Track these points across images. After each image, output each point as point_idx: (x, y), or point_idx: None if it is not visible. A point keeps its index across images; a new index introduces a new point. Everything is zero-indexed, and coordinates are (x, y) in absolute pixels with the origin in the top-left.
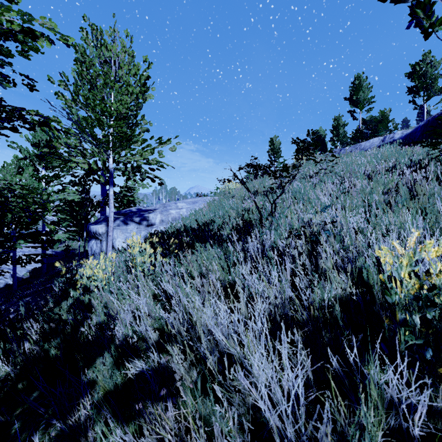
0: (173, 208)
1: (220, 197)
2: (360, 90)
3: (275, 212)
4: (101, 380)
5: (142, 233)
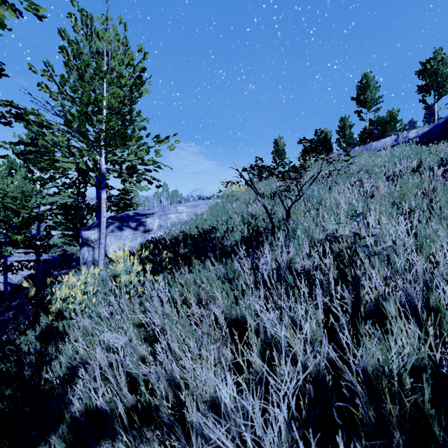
0: (172, 212)
1: (223, 201)
2: (368, 89)
3: (289, 220)
4: None
5: (138, 239)
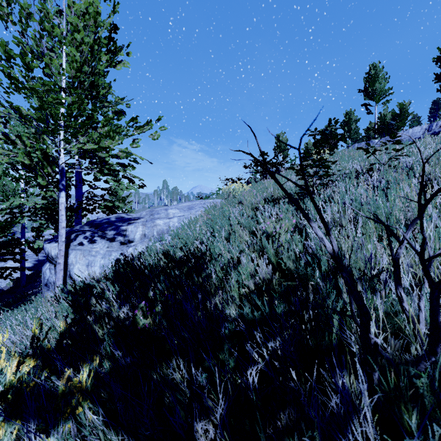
0: (161, 216)
1: (223, 203)
2: (376, 80)
3: (399, 288)
4: None
5: (113, 255)
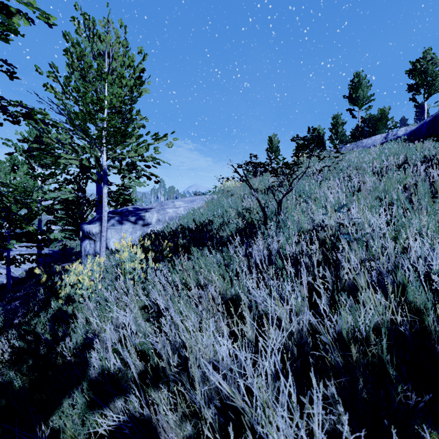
0: (170, 207)
1: (219, 196)
2: (360, 88)
3: (280, 212)
4: (69, 429)
5: (138, 233)
